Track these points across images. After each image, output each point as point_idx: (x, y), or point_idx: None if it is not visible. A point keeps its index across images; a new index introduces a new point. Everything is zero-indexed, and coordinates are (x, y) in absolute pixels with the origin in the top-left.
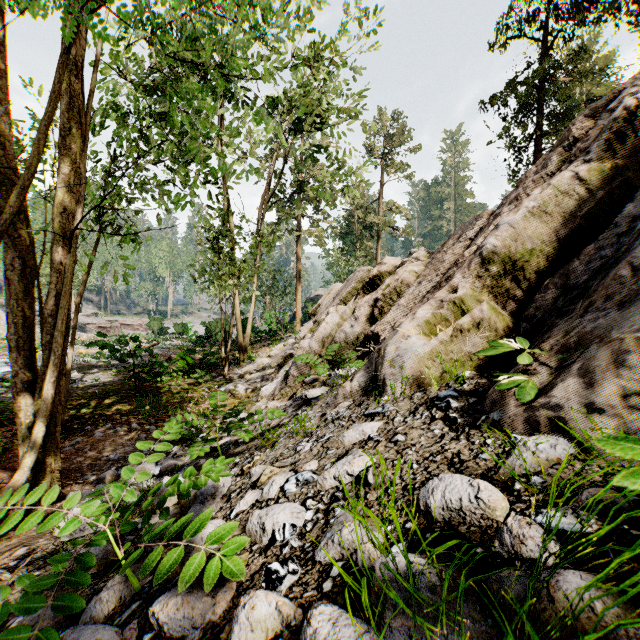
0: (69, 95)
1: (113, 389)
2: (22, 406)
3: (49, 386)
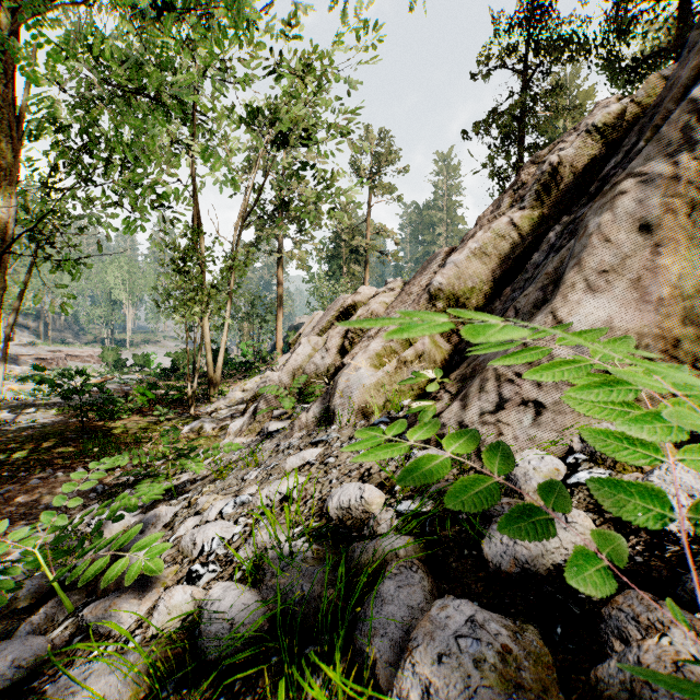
0: None
1: (55, 431)
2: None
3: None
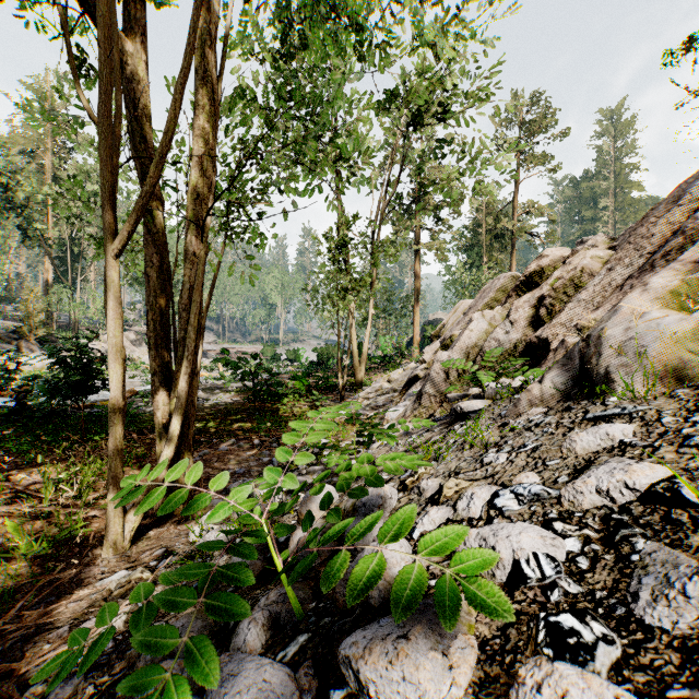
0: (201, 72)
1: (234, 408)
2: (159, 405)
3: (183, 383)
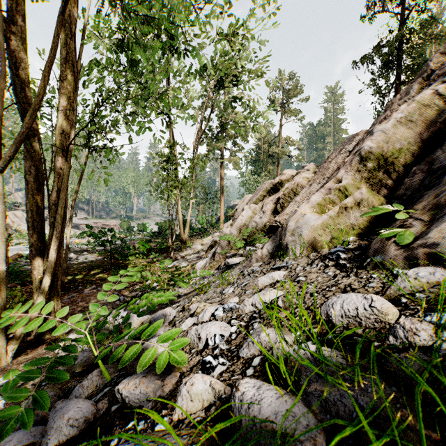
0: (66, 52)
1: (96, 264)
2: (35, 266)
3: (52, 252)
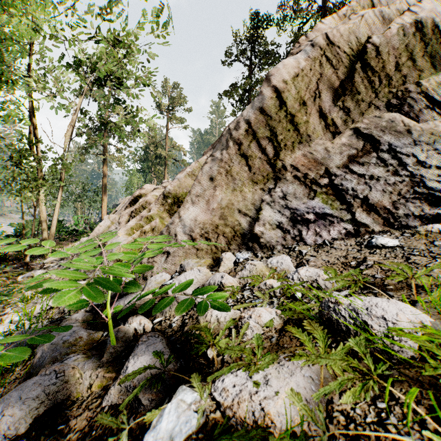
0: None
1: None
2: None
3: None
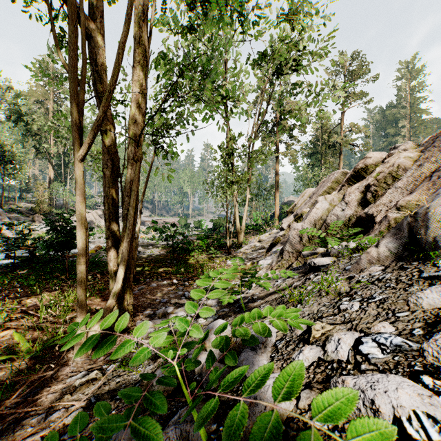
0: (138, 38)
1: (161, 258)
2: (111, 258)
3: (126, 244)
